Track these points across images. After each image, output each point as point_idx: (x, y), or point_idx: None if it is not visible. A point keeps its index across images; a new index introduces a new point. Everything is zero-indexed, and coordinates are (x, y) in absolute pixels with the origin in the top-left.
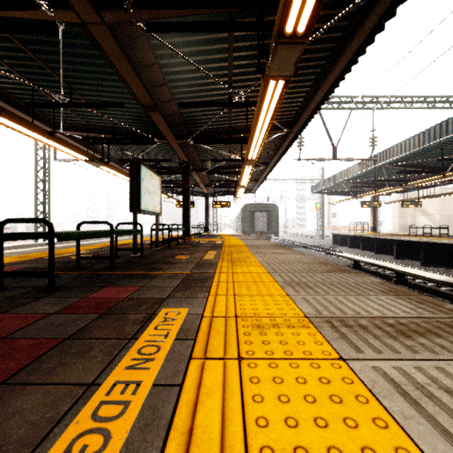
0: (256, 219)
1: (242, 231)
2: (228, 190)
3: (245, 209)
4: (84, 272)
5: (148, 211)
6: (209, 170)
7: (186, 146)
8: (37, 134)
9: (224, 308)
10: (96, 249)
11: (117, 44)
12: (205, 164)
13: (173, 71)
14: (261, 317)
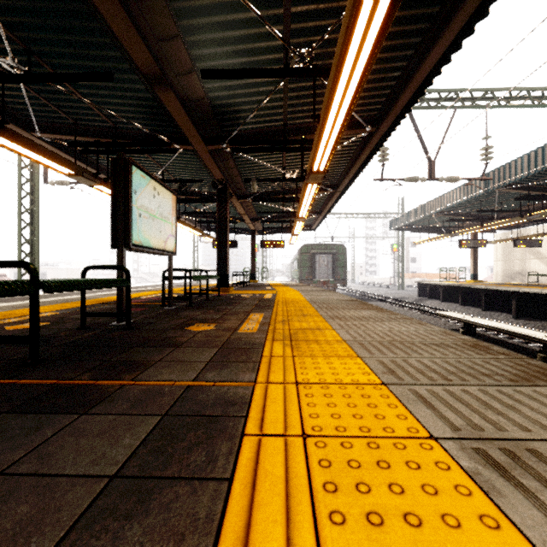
0: (317, 264)
1: (299, 279)
2: (281, 225)
3: (304, 251)
4: None
5: (150, 248)
6: (256, 197)
7: (222, 157)
8: None
9: None
10: (75, 309)
11: None
12: (250, 188)
13: (190, 7)
14: None
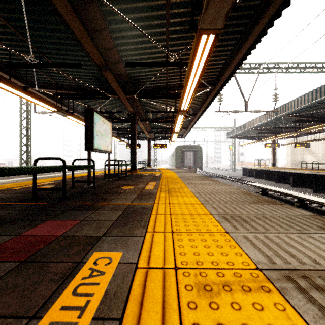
0: (186, 157)
1: (175, 165)
2: (165, 135)
3: (178, 149)
4: (37, 203)
5: (101, 150)
6: (151, 120)
7: (133, 100)
8: (12, 88)
9: (162, 253)
10: (61, 180)
11: (70, 6)
12: (148, 115)
13: (121, 35)
14: (205, 269)
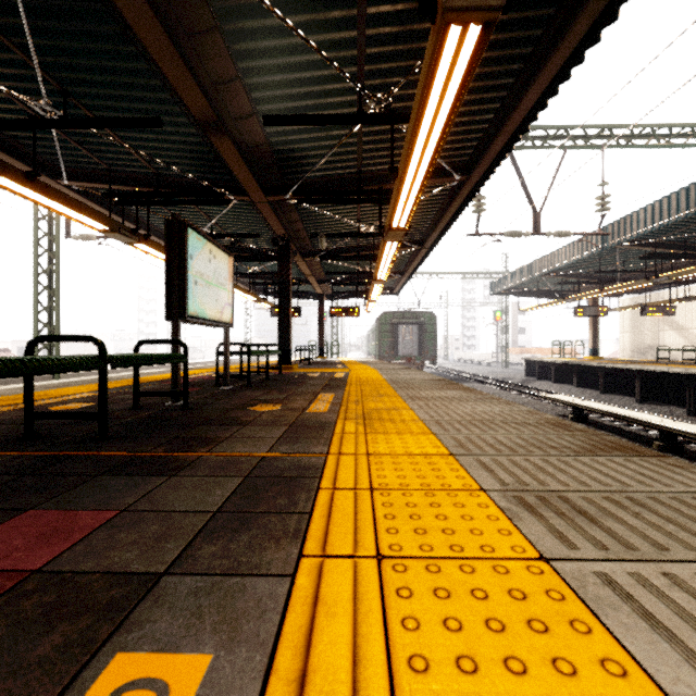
0: (401, 337)
1: (378, 355)
2: (355, 288)
3: (384, 320)
4: (28, 452)
5: (206, 319)
6: (325, 255)
7: (284, 209)
8: None
9: (348, 659)
10: (115, 389)
11: None
12: (318, 244)
13: (252, 49)
14: None
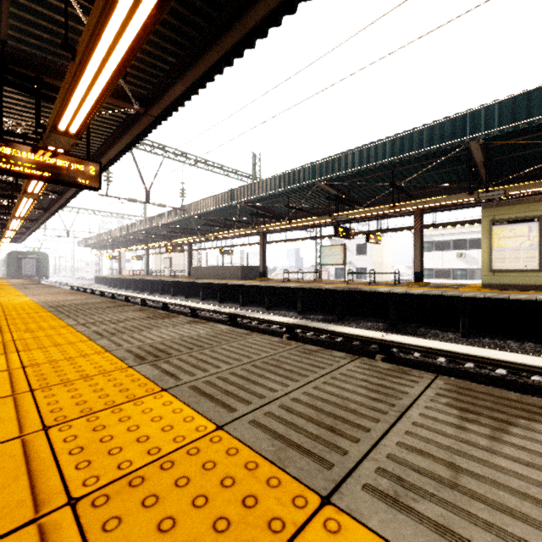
0: (24, 265)
1: (7, 275)
2: None
3: (12, 255)
4: None
5: None
6: None
7: None
8: None
9: None
10: None
11: None
12: None
13: None
14: None
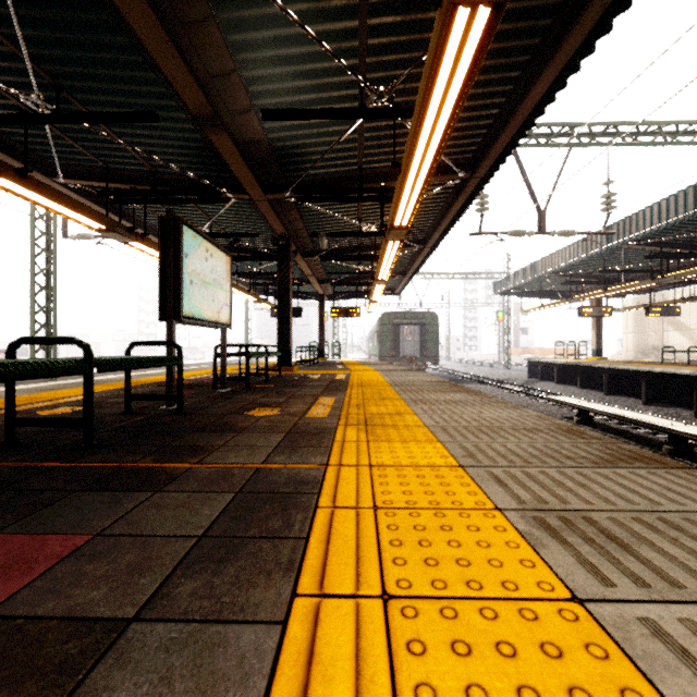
0: (402, 337)
1: (379, 356)
2: (357, 288)
3: (385, 320)
4: (6, 463)
5: (202, 320)
6: (326, 254)
7: (284, 208)
8: None
9: None
10: (110, 392)
11: None
12: (318, 243)
13: (249, 39)
14: None
